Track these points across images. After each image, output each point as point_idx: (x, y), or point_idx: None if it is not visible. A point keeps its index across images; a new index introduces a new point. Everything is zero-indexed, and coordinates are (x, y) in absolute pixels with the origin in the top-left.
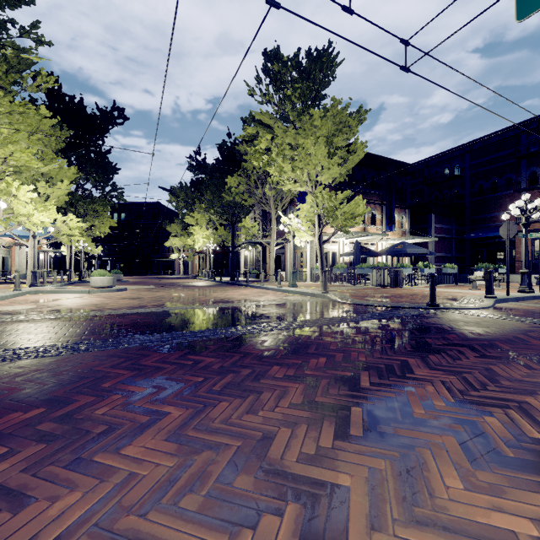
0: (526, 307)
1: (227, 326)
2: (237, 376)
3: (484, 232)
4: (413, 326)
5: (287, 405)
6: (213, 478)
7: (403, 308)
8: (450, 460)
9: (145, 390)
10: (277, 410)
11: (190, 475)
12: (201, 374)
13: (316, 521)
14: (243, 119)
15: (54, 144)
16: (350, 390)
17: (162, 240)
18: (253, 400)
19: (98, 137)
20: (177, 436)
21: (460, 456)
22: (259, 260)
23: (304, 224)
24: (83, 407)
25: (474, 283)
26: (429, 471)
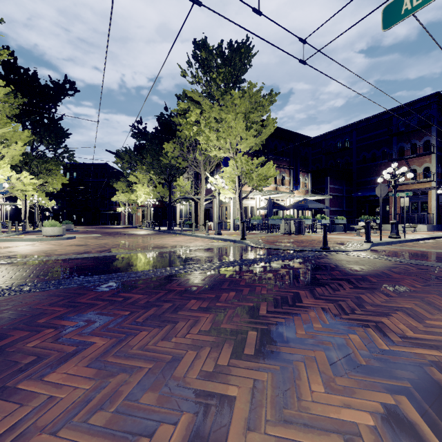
0: (393, 249)
1: (158, 268)
2: (159, 309)
3: (366, 192)
4: (307, 265)
5: (197, 332)
6: (122, 397)
7: (303, 251)
8: (318, 370)
9: (76, 324)
10: (187, 336)
11: (103, 395)
12: (128, 308)
13: (204, 426)
14: (177, 96)
15: (8, 110)
16: (250, 317)
17: (109, 195)
18: (169, 329)
19: (51, 105)
20: (98, 362)
21: (326, 366)
22: (192, 212)
23: (228, 183)
24: (17, 341)
25: (358, 231)
26: (301, 379)
